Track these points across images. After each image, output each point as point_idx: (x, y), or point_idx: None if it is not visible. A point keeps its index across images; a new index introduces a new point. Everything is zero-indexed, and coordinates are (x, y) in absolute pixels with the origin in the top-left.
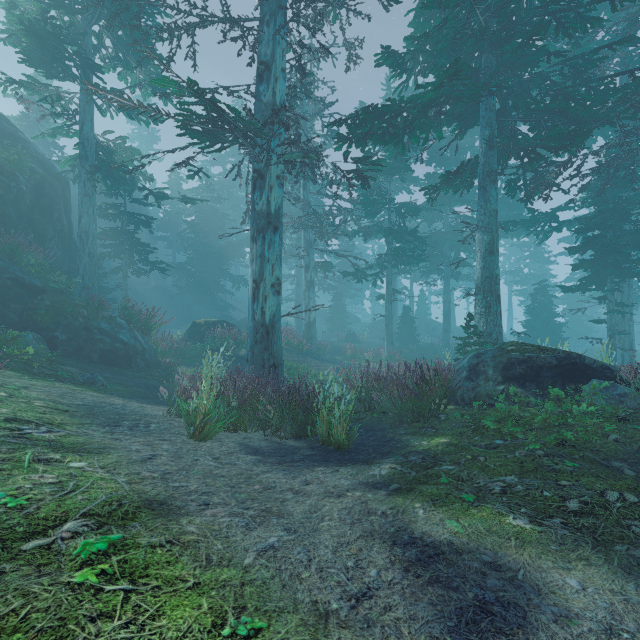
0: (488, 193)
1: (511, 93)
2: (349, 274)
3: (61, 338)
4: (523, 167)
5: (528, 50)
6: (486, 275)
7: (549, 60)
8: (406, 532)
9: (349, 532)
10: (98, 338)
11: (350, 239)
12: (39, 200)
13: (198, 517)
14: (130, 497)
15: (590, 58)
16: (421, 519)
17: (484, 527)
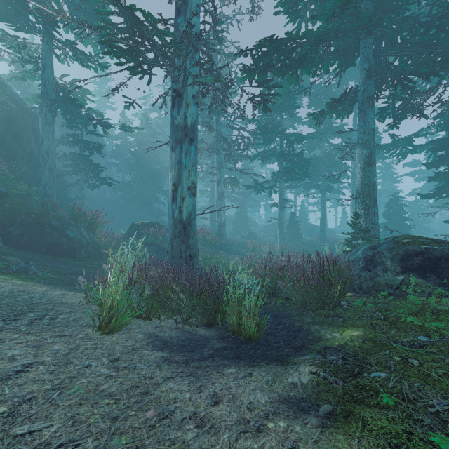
0: (367, 115)
1: (384, 35)
2: (251, 187)
3: (14, 233)
4: (393, 96)
5: None
6: (365, 182)
7: (419, 3)
8: None
9: None
10: (47, 233)
11: (251, 161)
12: (11, 128)
13: None
14: None
15: None
16: None
17: None
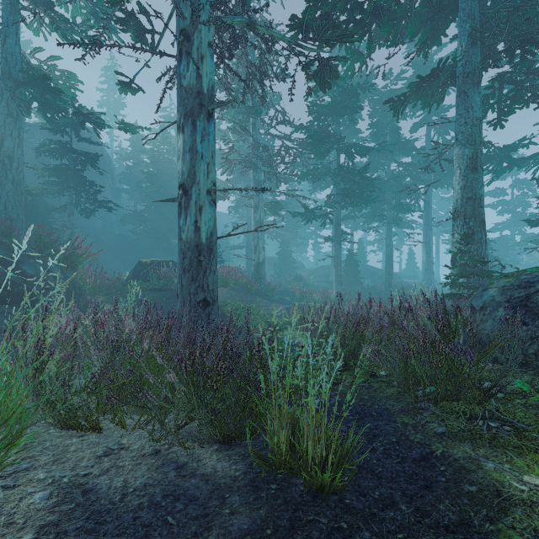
0: (470, 98)
1: None
2: (298, 214)
3: None
4: (501, 78)
5: None
6: (468, 196)
7: None
8: None
9: None
10: None
11: (298, 182)
12: None
13: None
14: None
15: None
16: None
17: None
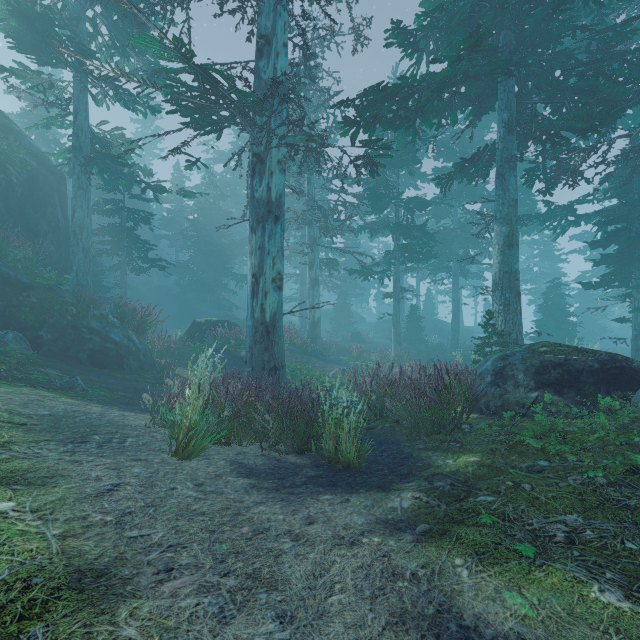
0: (507, 181)
1: (531, 74)
2: (355, 271)
3: (46, 338)
4: (543, 154)
5: (553, 23)
6: (505, 270)
7: (574, 35)
8: (451, 615)
9: (370, 617)
10: (87, 338)
11: (356, 236)
12: (32, 194)
13: (149, 600)
14: (51, 569)
15: (622, 30)
16: (468, 588)
17: (562, 607)
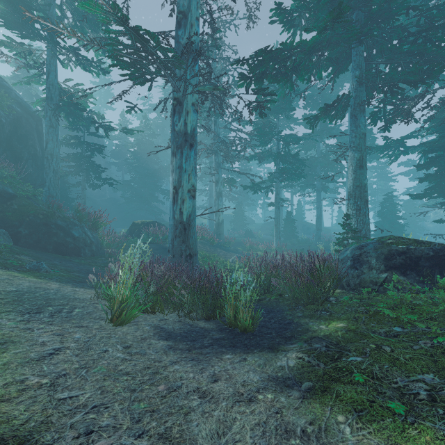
0: (358, 120)
1: (375, 43)
2: (248, 187)
3: (23, 233)
4: (384, 101)
5: (393, 3)
6: (357, 184)
7: (408, 14)
8: None
9: None
10: (54, 233)
11: (248, 162)
12: (17, 131)
13: None
14: None
15: (444, 9)
16: None
17: None
